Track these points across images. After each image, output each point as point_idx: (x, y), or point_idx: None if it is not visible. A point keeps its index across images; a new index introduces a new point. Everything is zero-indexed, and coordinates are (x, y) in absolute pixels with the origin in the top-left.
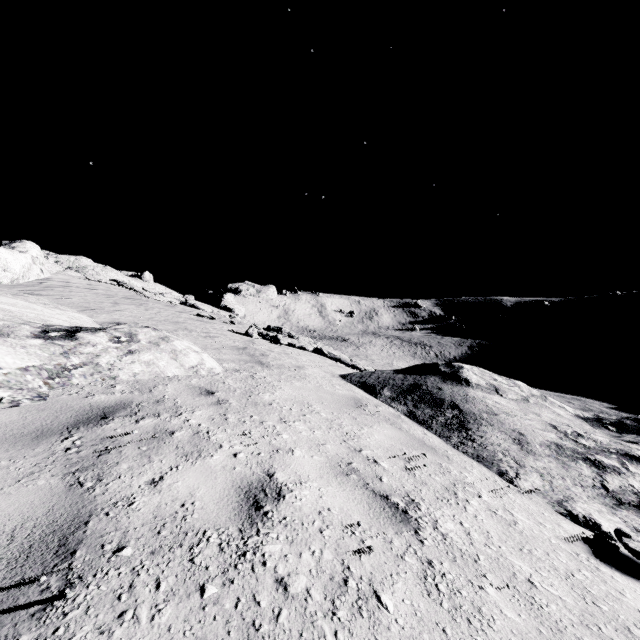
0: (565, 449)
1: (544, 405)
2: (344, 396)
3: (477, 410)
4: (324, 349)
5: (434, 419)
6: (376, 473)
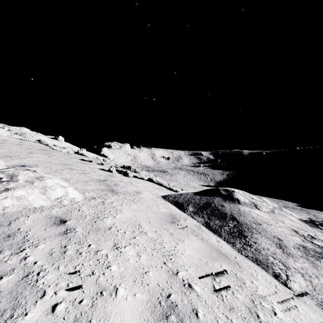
0: (309, 250)
1: (283, 214)
2: (164, 213)
3: (248, 221)
4: (153, 179)
5: (222, 228)
6: (192, 305)
